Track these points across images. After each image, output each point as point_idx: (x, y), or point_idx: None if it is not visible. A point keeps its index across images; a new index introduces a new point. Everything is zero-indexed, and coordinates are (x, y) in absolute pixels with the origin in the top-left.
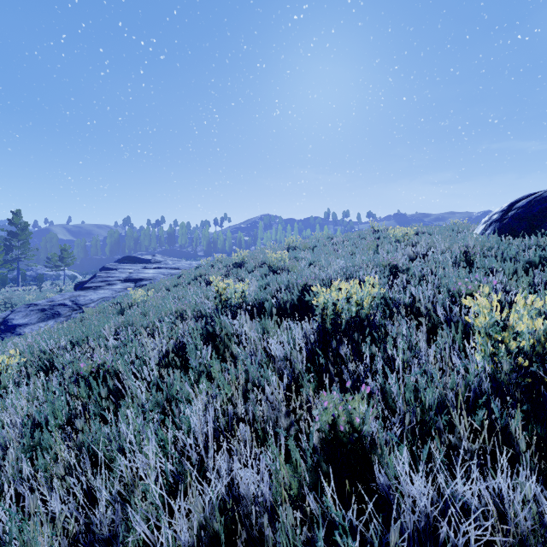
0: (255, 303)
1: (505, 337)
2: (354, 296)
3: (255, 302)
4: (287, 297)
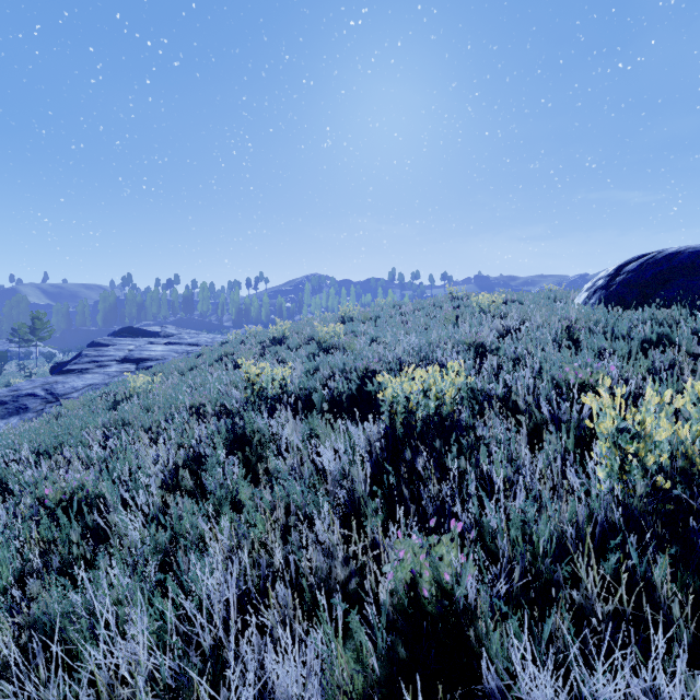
0: (299, 394)
1: (640, 449)
2: (433, 387)
3: (301, 393)
4: (343, 387)
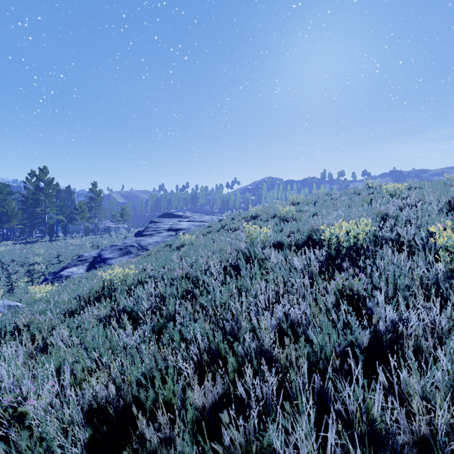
0: (274, 242)
1: None
2: (352, 232)
3: (275, 241)
4: (299, 237)
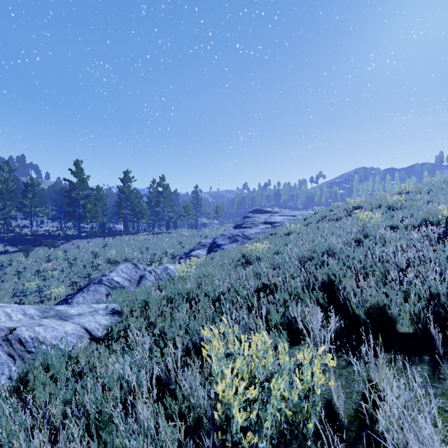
0: (386, 226)
1: None
2: None
3: (387, 225)
4: (413, 220)
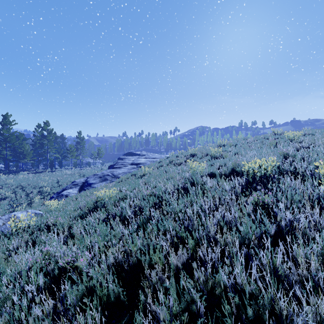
0: (208, 172)
1: None
2: (263, 166)
3: (209, 172)
4: (226, 169)
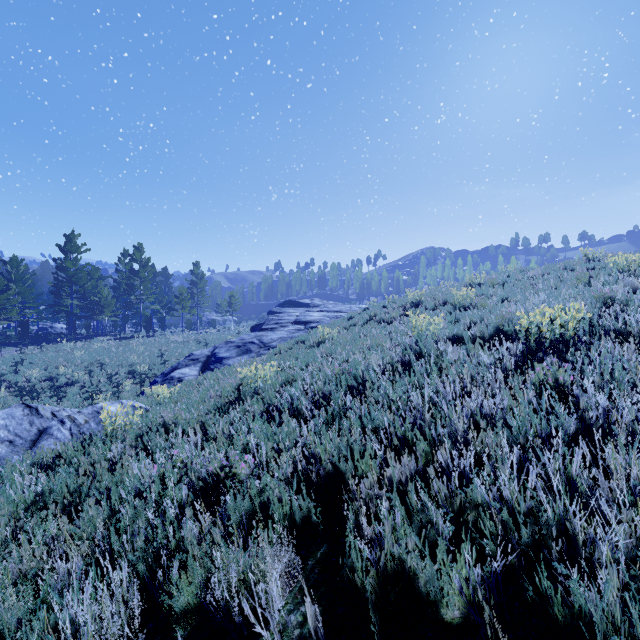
0: (449, 335)
1: None
2: (558, 320)
3: (450, 334)
4: (484, 328)
